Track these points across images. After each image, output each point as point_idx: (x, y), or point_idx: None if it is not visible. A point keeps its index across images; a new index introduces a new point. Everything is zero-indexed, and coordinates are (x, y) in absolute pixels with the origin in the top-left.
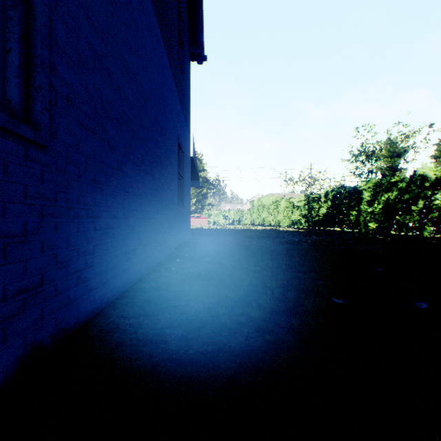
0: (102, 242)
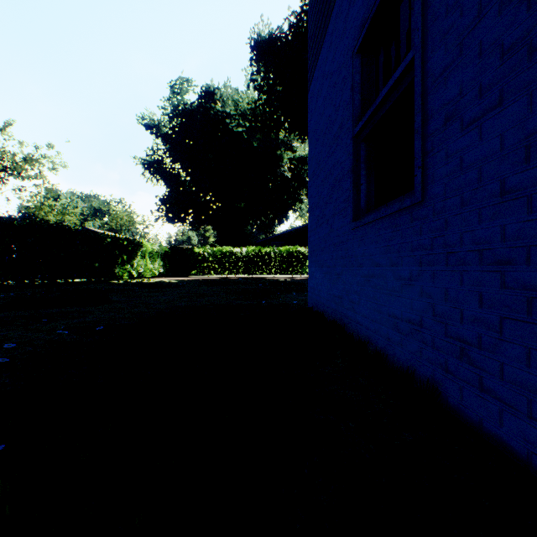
0: (532, 320)
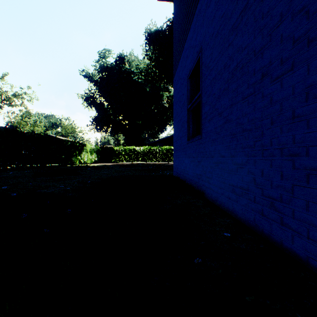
0: (215, 170)
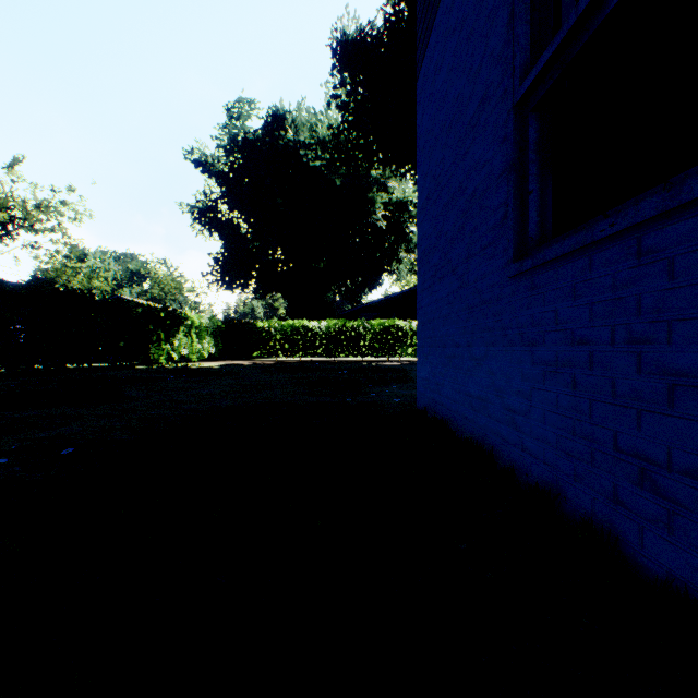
0: None
